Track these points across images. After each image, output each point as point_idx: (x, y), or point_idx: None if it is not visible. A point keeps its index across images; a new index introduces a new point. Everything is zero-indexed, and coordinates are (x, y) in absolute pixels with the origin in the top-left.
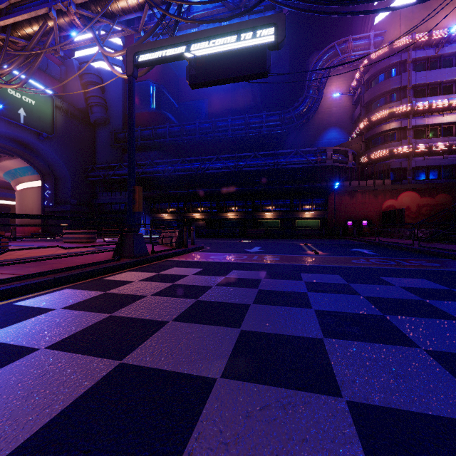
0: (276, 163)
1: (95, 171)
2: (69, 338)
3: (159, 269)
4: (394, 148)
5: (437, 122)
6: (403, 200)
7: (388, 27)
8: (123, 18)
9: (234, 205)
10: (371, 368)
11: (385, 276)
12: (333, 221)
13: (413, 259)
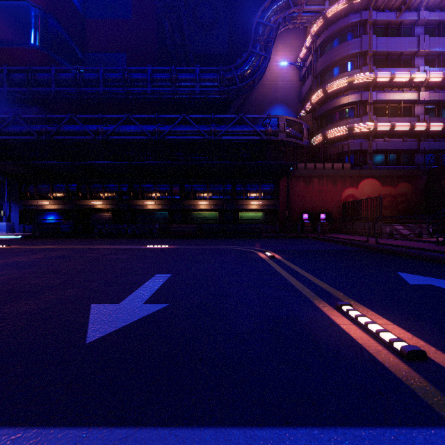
0: (214, 132)
1: None
2: None
3: None
4: (354, 125)
5: (398, 99)
6: (364, 189)
7: None
8: None
9: (155, 190)
10: None
11: None
12: (286, 213)
13: None
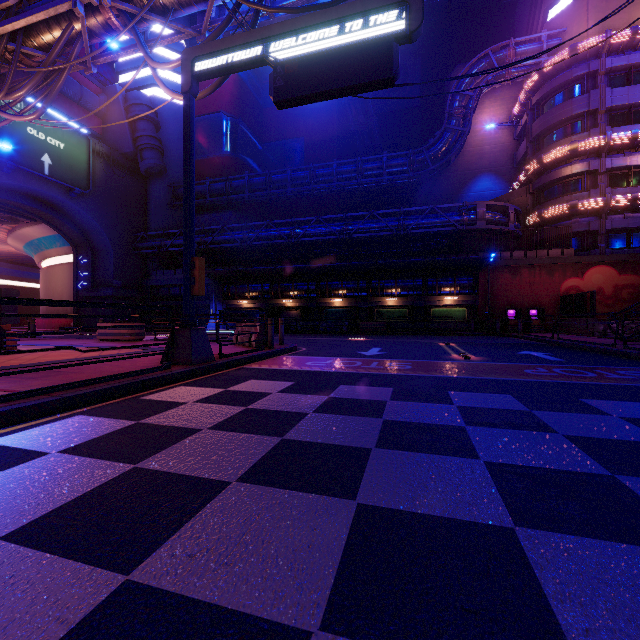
0: (403, 226)
1: (147, 240)
2: (50, 517)
3: (228, 383)
4: (578, 202)
5: None
6: (592, 279)
7: (569, 23)
8: (180, 14)
9: (342, 287)
10: (635, 611)
11: (587, 398)
12: (486, 310)
13: (622, 369)
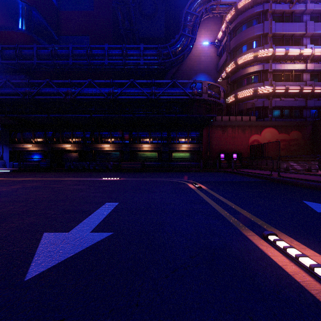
0: (154, 93)
1: None
2: None
3: None
4: (258, 88)
5: (291, 69)
6: (265, 135)
7: None
8: None
9: (110, 136)
10: None
11: None
12: (207, 153)
13: None
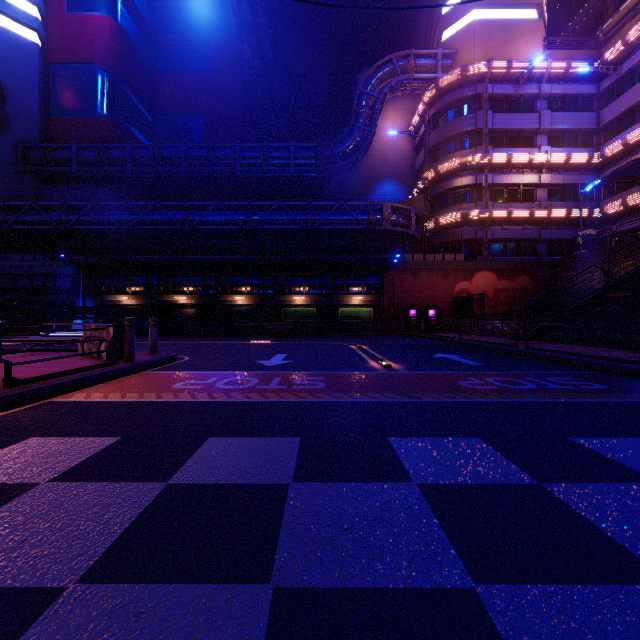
0: (311, 221)
1: None
2: None
3: None
4: (468, 211)
5: (517, 182)
6: (479, 283)
7: (460, 47)
8: None
9: (245, 284)
10: None
11: (577, 435)
12: (391, 310)
13: (548, 374)
